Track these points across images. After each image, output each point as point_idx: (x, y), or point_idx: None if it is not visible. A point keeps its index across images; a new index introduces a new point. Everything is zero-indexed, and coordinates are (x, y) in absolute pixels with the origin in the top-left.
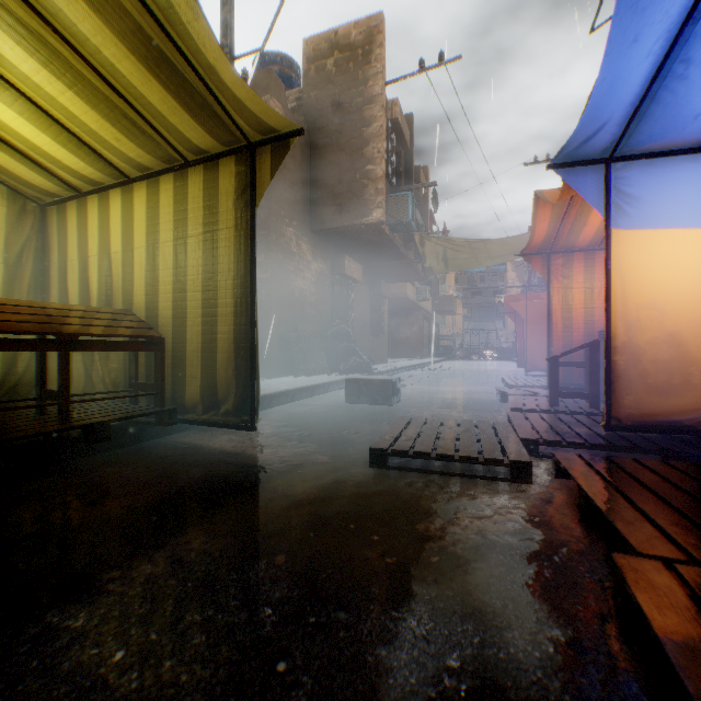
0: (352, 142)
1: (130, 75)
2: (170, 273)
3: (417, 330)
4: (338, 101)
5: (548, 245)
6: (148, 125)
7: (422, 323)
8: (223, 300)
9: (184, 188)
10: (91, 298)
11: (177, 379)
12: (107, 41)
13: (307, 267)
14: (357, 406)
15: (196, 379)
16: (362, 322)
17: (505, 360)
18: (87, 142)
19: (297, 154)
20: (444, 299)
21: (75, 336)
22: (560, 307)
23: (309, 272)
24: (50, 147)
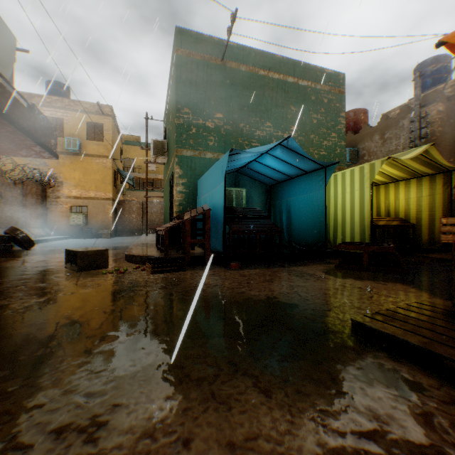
0: None
1: (415, 166)
2: (413, 206)
3: None
4: None
5: None
6: (413, 171)
7: None
8: (436, 214)
9: (419, 182)
10: (380, 213)
11: (417, 237)
12: (412, 163)
13: None
14: None
15: (424, 237)
16: None
17: None
18: (389, 176)
19: (451, 122)
20: None
21: (396, 225)
22: None
23: None
24: (378, 178)
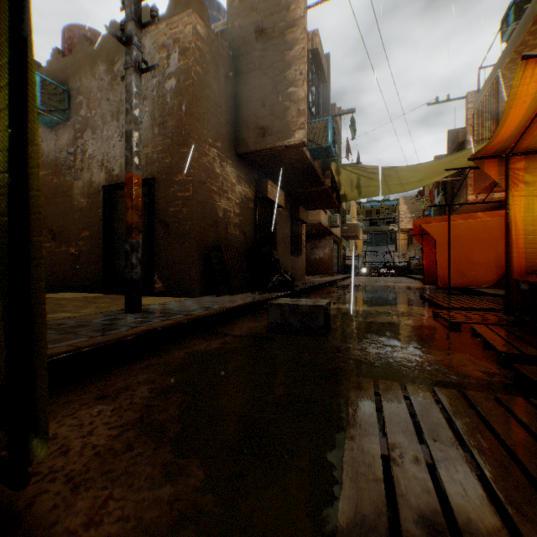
0: (274, 67)
1: None
2: None
3: (329, 251)
4: (261, 27)
5: (507, 145)
6: None
7: (332, 246)
8: None
9: None
10: None
11: None
12: None
13: (231, 189)
14: (281, 338)
15: None
16: (283, 243)
17: (401, 277)
18: None
19: (221, 78)
20: (350, 226)
21: None
22: (520, 218)
23: (233, 193)
24: None
